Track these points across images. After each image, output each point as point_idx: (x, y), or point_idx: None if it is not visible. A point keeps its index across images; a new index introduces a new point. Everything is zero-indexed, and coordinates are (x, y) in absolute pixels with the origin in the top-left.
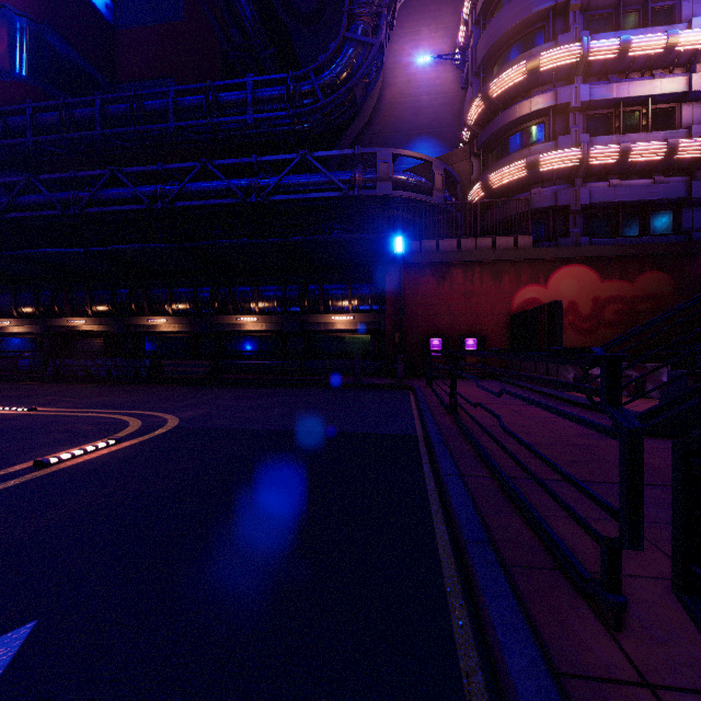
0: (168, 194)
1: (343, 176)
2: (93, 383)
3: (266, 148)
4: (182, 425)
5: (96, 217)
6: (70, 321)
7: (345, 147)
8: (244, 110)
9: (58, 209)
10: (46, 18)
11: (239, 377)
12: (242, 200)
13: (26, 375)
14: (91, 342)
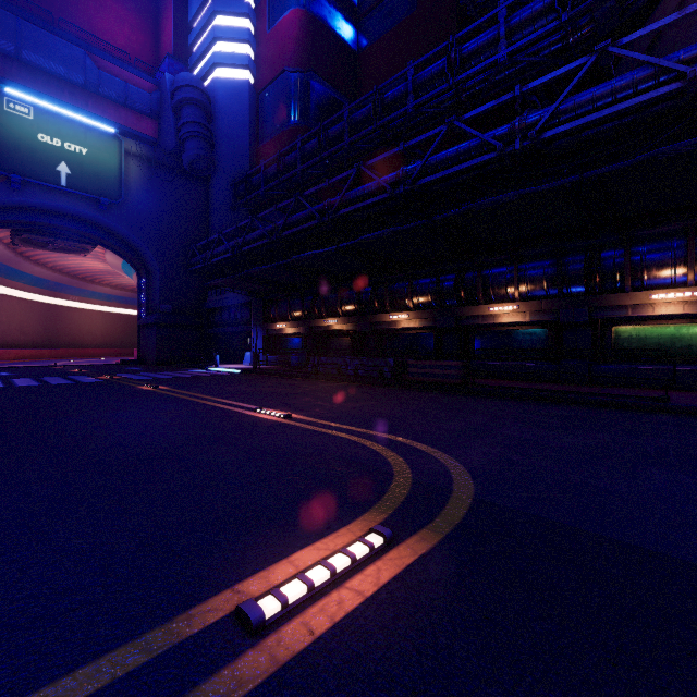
0: (410, 174)
1: (686, 53)
2: (343, 382)
3: (503, 115)
4: (485, 495)
5: (345, 220)
6: (325, 321)
7: (642, 49)
8: (493, 50)
9: (316, 218)
10: (310, 65)
11: (497, 383)
12: (500, 153)
13: (295, 370)
14: (341, 340)
